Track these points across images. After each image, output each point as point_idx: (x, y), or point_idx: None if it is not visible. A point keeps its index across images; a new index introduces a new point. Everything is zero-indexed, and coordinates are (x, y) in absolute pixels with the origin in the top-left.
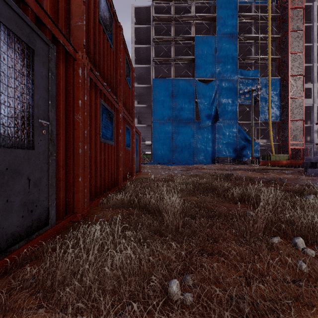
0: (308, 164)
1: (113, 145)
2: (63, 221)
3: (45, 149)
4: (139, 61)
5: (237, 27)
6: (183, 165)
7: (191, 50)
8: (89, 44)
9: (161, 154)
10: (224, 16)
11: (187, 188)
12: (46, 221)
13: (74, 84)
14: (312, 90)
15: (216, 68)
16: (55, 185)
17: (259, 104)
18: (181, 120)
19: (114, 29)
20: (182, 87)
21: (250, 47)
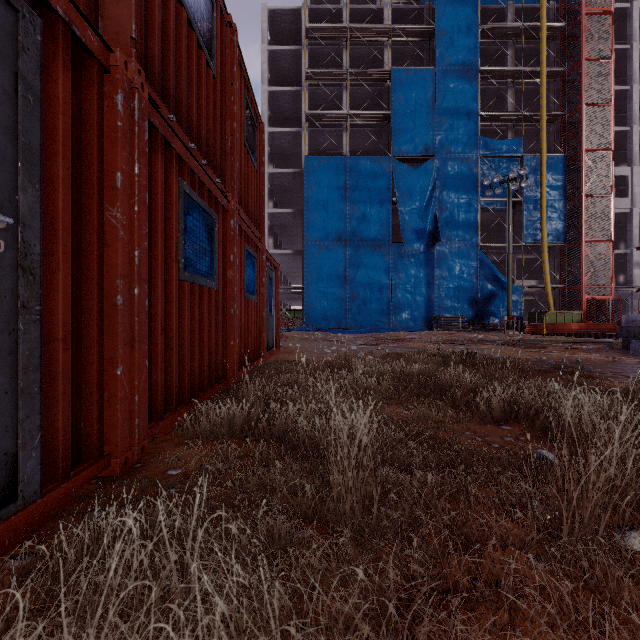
0: (631, 330)
1: (214, 288)
2: (67, 483)
3: (5, 294)
4: (277, 120)
5: (478, 51)
6: (367, 332)
7: (384, 98)
8: (150, 45)
9: (322, 311)
10: (451, 28)
11: (381, 386)
12: (6, 491)
13: (102, 131)
14: (629, 181)
15: (435, 134)
16: (38, 389)
17: (521, 209)
18: (363, 241)
19: (216, 26)
20: (366, 174)
21: (504, 92)
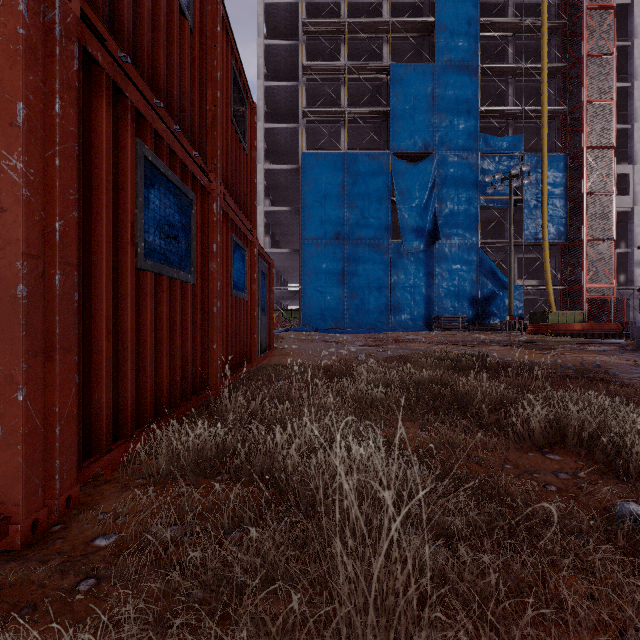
0: None
1: (190, 282)
2: None
3: None
4: (274, 116)
5: (478, 47)
6: (366, 333)
7: (383, 94)
8: None
9: (319, 311)
10: (451, 23)
11: (389, 397)
12: None
13: None
14: (630, 179)
15: (434, 131)
16: None
17: (522, 207)
18: (361, 239)
19: None
20: (364, 171)
21: (504, 89)
